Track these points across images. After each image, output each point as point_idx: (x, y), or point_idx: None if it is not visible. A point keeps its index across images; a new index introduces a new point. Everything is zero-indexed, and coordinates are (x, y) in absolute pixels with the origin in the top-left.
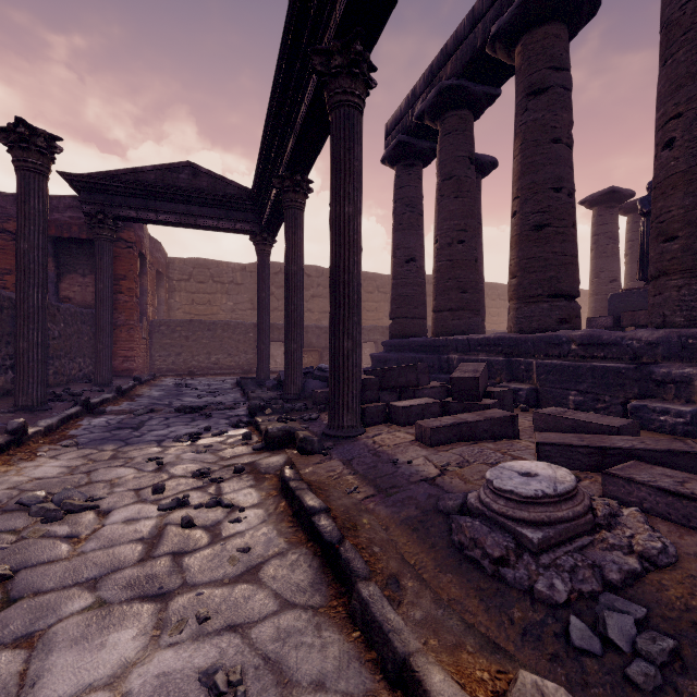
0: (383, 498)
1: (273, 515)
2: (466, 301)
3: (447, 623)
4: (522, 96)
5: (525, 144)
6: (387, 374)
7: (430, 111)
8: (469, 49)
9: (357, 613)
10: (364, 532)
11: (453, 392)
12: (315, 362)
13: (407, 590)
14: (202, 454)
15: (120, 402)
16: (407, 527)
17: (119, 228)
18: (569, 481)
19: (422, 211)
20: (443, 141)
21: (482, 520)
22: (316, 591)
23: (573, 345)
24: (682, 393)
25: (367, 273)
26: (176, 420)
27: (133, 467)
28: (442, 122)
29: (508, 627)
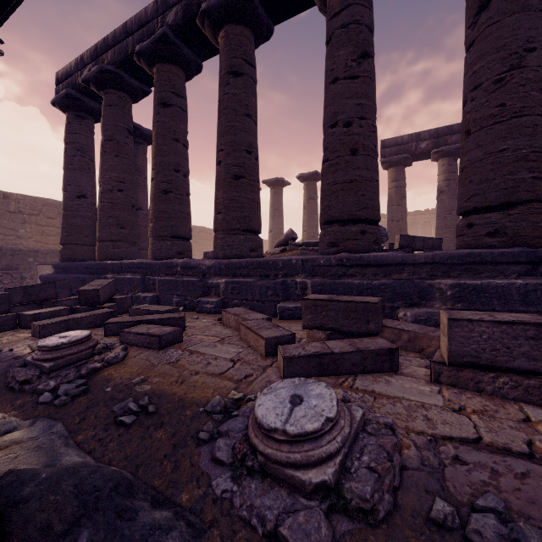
0: None
1: None
2: (124, 235)
3: None
4: (156, 103)
5: (158, 135)
6: (28, 290)
7: (95, 82)
8: (124, 51)
9: None
10: None
11: (81, 300)
12: None
13: None
14: None
15: None
16: None
17: None
18: (82, 336)
19: (93, 158)
20: (106, 109)
21: (29, 366)
22: None
23: (179, 268)
24: (217, 292)
25: (47, 200)
26: None
27: None
28: (106, 94)
29: (7, 408)
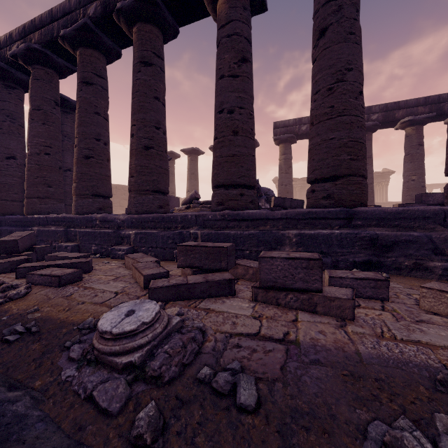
0: None
1: None
2: (51, 192)
3: None
4: (79, 81)
5: (81, 109)
6: None
7: (22, 57)
8: (50, 33)
9: None
10: None
11: (0, 249)
12: None
13: None
14: None
15: None
16: None
17: None
18: None
19: (23, 124)
20: (34, 82)
21: None
22: None
23: (98, 221)
24: (129, 242)
25: None
26: None
27: None
28: (33, 69)
29: None
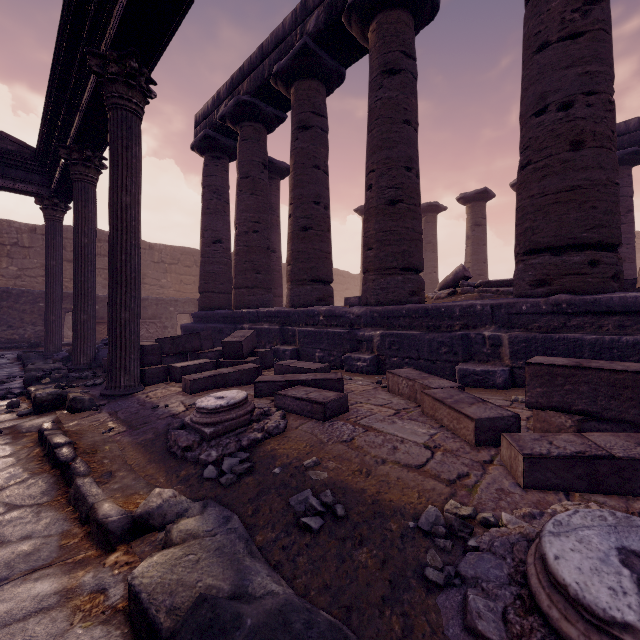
0: (132, 431)
1: (24, 460)
2: (260, 280)
3: (135, 486)
4: (295, 127)
5: (296, 164)
6: (175, 341)
7: (231, 117)
8: (260, 76)
9: (72, 496)
10: (102, 453)
11: (224, 353)
12: None
13: (117, 477)
14: None
15: None
16: (140, 445)
17: None
18: (240, 398)
19: (228, 200)
20: (242, 145)
21: (188, 429)
22: (45, 495)
23: (321, 317)
24: (369, 347)
25: (185, 248)
26: None
27: None
28: (241, 129)
29: (173, 480)
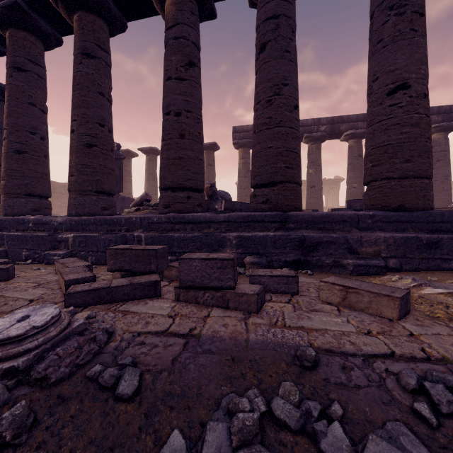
0: None
1: None
2: None
3: None
4: (9, 66)
5: (11, 97)
6: None
7: None
8: None
9: None
10: None
11: None
12: None
13: None
14: None
15: None
16: None
17: None
18: None
19: None
20: None
21: None
22: None
23: (31, 224)
24: (67, 246)
25: None
26: None
27: None
28: None
29: None
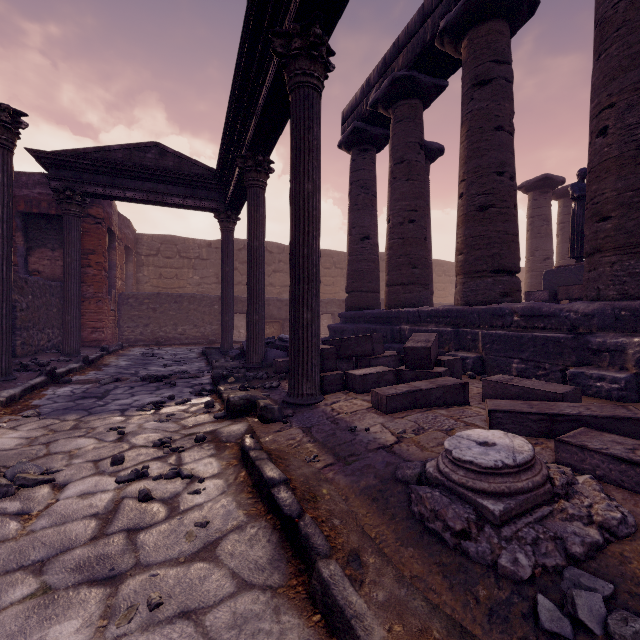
0: (342, 466)
1: (233, 486)
2: (416, 276)
3: (411, 604)
4: (468, 86)
5: (471, 131)
6: (344, 343)
7: (383, 100)
8: (420, 43)
9: (318, 595)
10: (324, 503)
11: (407, 361)
12: (276, 332)
13: (369, 567)
14: (164, 423)
15: (87, 371)
16: (367, 497)
17: (88, 204)
18: (527, 451)
19: (375, 193)
20: (395, 127)
21: (442, 490)
22: (275, 569)
23: (515, 317)
24: (616, 361)
25: (325, 251)
26: (141, 389)
27: (94, 437)
28: (394, 110)
29: (473, 608)
